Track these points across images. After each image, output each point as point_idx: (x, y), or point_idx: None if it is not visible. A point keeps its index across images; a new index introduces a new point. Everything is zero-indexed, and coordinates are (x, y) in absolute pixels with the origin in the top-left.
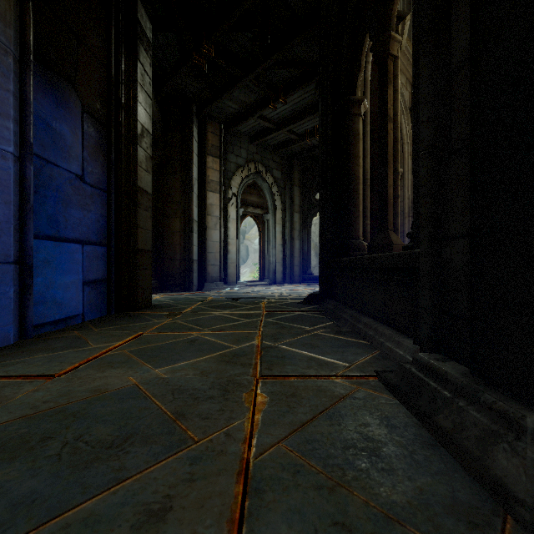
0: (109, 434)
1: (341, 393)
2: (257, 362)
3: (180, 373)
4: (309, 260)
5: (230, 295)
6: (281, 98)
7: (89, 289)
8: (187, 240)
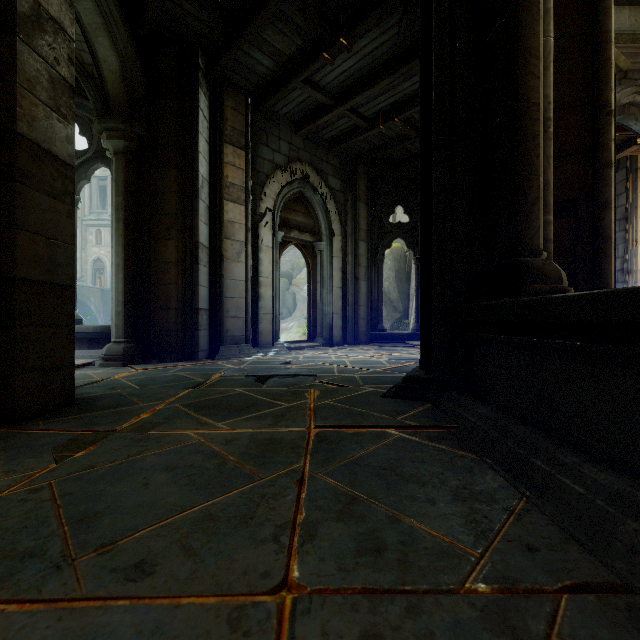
0: None
1: None
2: None
3: None
4: (381, 311)
5: (256, 369)
6: (343, 37)
7: None
8: (188, 277)
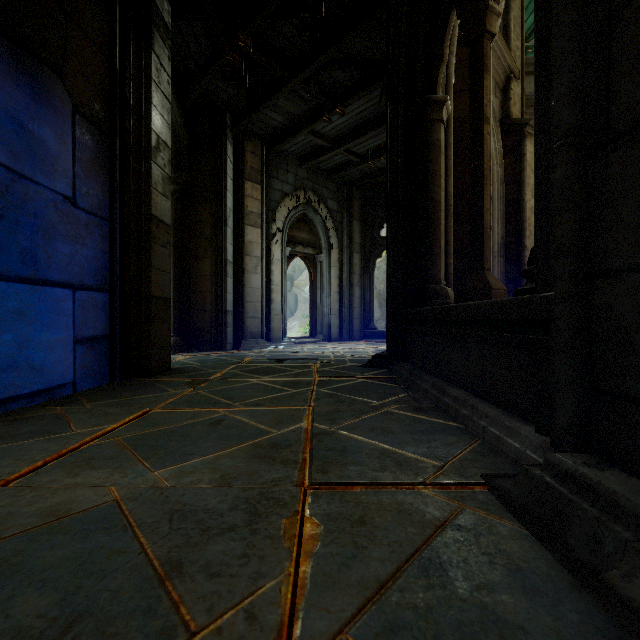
0: (41, 614)
1: (436, 517)
2: (305, 458)
3: (190, 478)
4: (372, 312)
5: (274, 356)
6: (338, 108)
7: (84, 349)
8: (219, 286)
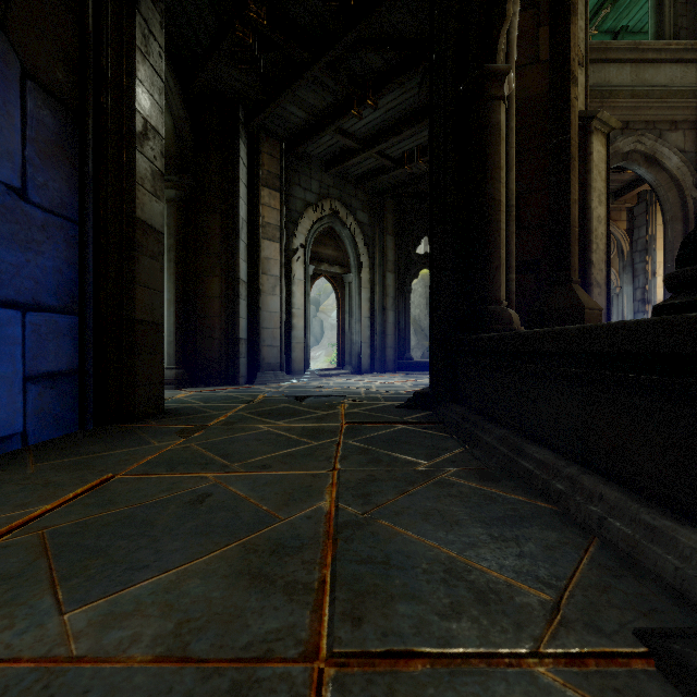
0: None
1: None
2: (324, 579)
3: (121, 631)
4: (408, 340)
5: (293, 392)
6: (369, 99)
7: (39, 388)
8: (230, 310)
